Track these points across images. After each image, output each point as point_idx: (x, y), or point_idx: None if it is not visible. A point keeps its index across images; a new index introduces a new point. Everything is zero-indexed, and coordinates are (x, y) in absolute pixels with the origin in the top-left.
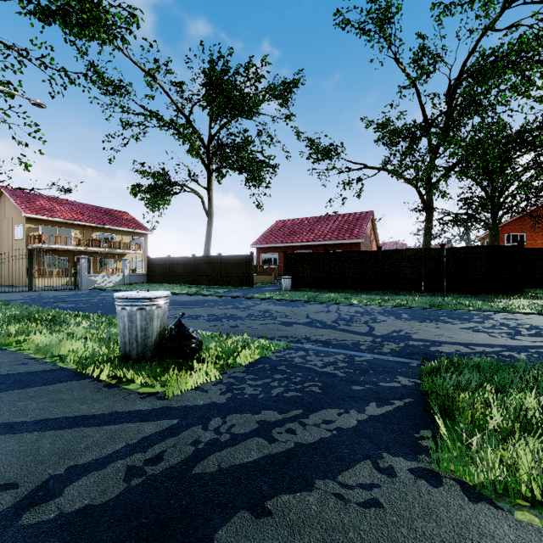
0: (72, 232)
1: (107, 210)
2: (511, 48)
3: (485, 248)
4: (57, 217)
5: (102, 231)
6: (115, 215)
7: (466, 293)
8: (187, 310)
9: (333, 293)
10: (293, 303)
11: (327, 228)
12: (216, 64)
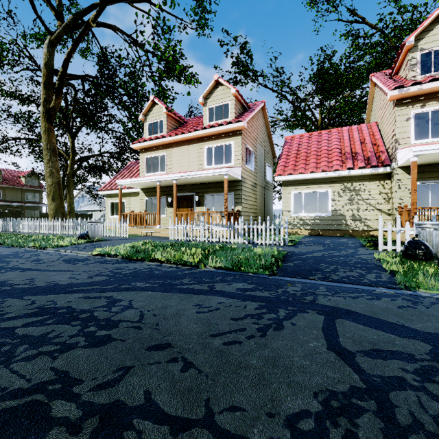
0: None
1: None
2: None
3: None
4: None
5: None
6: None
7: None
8: None
9: None
10: None
11: None
12: None
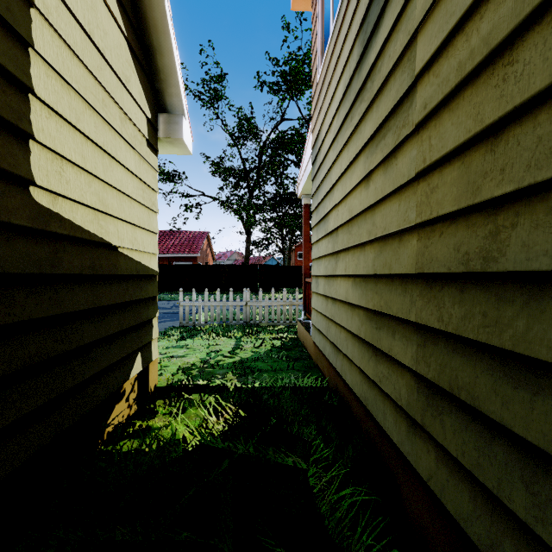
0: None
1: None
2: (290, 140)
3: (263, 265)
4: None
5: None
6: None
7: (254, 292)
8: None
9: (174, 295)
10: None
11: (171, 243)
12: None
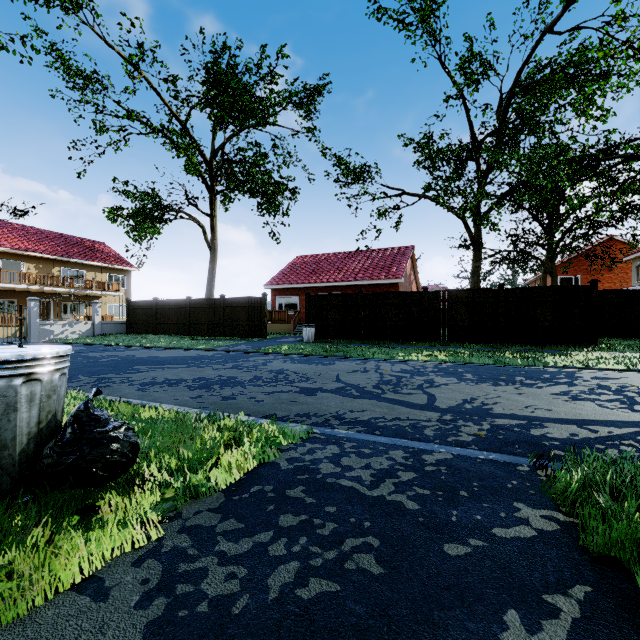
0: (23, 266)
1: (75, 239)
2: (570, 58)
3: (552, 289)
4: (0, 246)
5: (67, 265)
6: (87, 245)
7: (529, 345)
8: (165, 371)
9: (369, 346)
10: (318, 359)
11: (358, 266)
12: (220, 57)
